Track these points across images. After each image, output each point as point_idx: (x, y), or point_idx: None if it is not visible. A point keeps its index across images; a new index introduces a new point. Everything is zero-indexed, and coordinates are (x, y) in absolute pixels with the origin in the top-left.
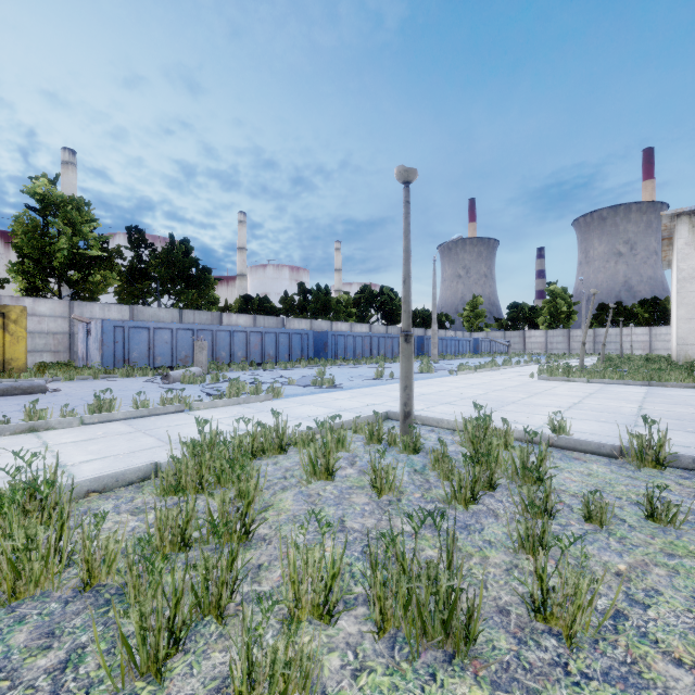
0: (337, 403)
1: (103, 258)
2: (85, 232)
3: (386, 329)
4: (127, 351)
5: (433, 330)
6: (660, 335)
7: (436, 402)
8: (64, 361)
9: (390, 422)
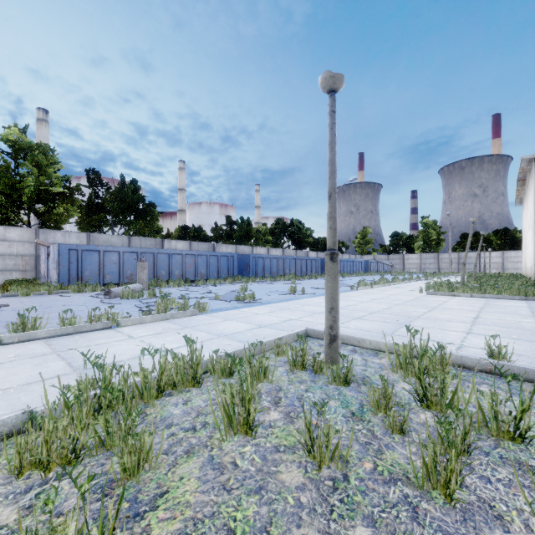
0: (257, 318)
1: (66, 195)
2: (49, 172)
3: (295, 253)
4: (80, 270)
5: None
6: (510, 257)
7: (347, 317)
8: (30, 278)
9: (310, 341)
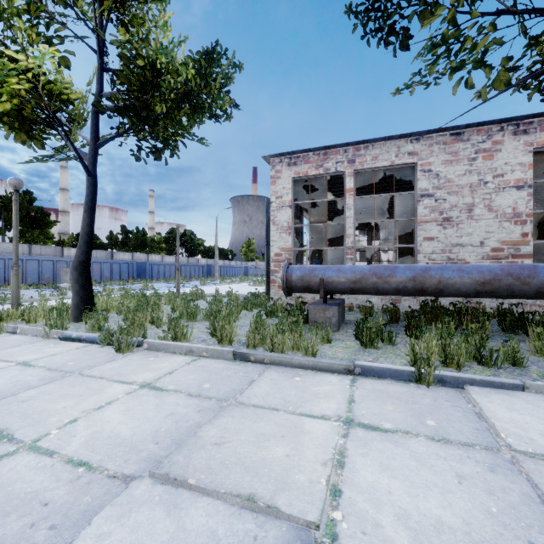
0: None
1: None
2: None
3: (187, 260)
4: (7, 274)
5: (216, 261)
6: None
7: None
8: None
9: None
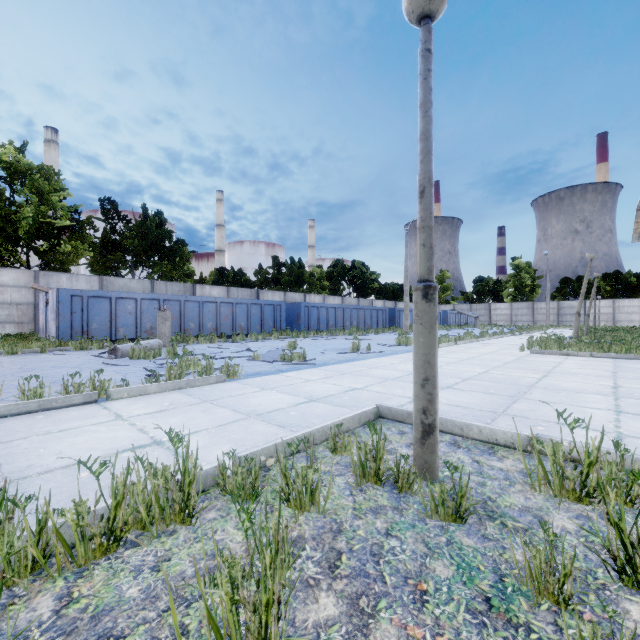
0: (307, 387)
1: (75, 229)
2: (52, 201)
3: (357, 302)
4: (86, 322)
5: (405, 302)
6: (623, 307)
7: None
8: (25, 332)
9: (384, 425)
